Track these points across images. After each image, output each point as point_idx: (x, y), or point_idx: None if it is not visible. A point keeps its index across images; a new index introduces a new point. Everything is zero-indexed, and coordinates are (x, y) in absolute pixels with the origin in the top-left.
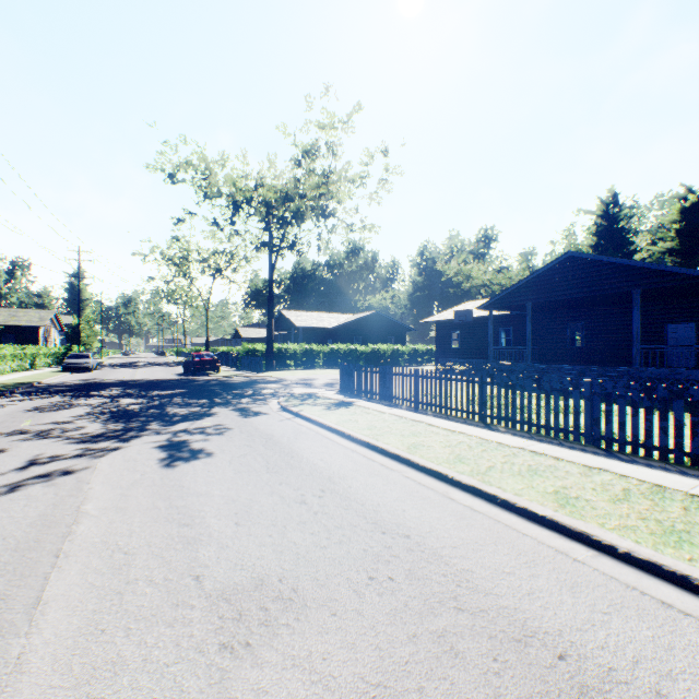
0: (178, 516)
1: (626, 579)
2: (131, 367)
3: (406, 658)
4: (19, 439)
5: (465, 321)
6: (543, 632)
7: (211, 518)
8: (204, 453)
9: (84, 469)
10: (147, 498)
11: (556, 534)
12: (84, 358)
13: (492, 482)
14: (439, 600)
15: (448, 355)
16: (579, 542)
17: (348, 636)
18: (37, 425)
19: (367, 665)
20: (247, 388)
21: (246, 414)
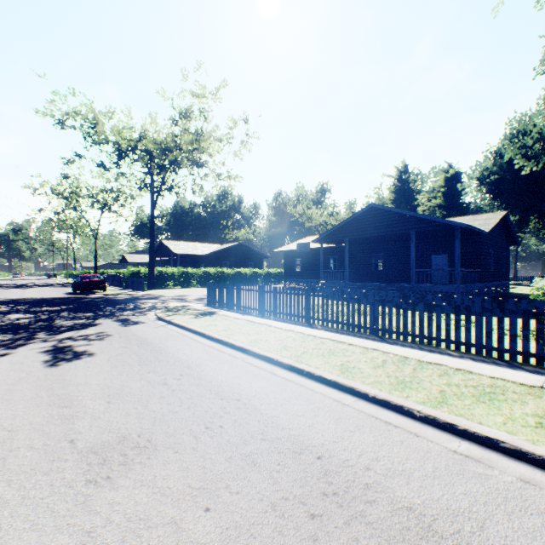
0: (59, 401)
1: (370, 411)
2: (21, 288)
3: (222, 470)
4: None
5: (305, 251)
6: (312, 446)
7: (87, 400)
8: (86, 354)
9: None
10: (32, 390)
11: (336, 390)
12: None
13: (303, 361)
14: (251, 435)
15: (293, 276)
16: (349, 393)
17: (184, 463)
18: None
19: (194, 478)
20: (130, 303)
21: (126, 323)
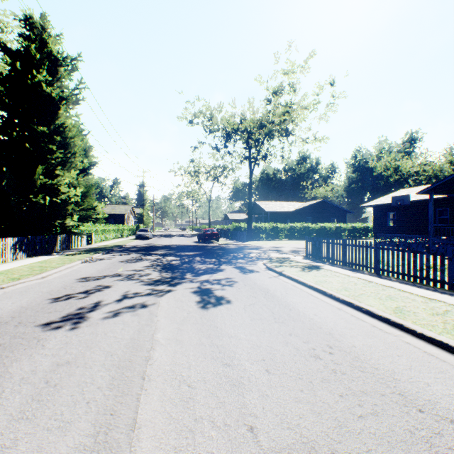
0: (219, 354)
1: None
2: (169, 237)
3: None
4: (117, 280)
5: (402, 204)
6: None
7: (244, 361)
8: (224, 300)
9: (152, 304)
10: (194, 334)
11: None
12: (146, 232)
13: None
14: None
15: (385, 231)
16: None
17: None
18: (125, 271)
19: None
20: (238, 252)
21: (243, 271)
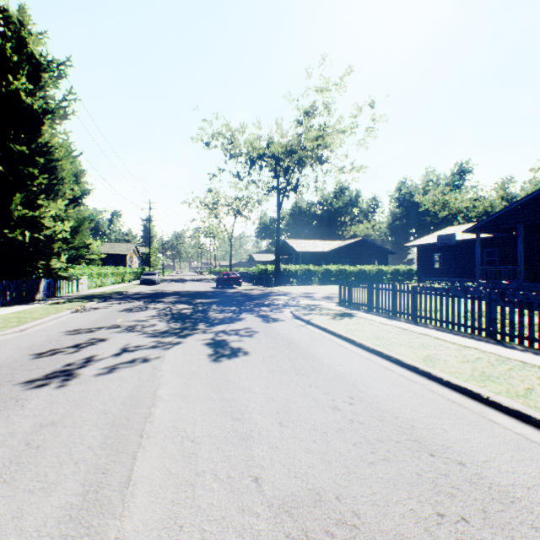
0: (229, 409)
1: None
2: (181, 282)
3: None
4: (115, 331)
5: (448, 244)
6: None
7: (257, 414)
8: (241, 352)
9: (157, 358)
10: (203, 389)
11: None
12: (153, 275)
13: None
14: None
15: (430, 274)
16: None
17: None
18: (126, 322)
19: None
20: (263, 299)
21: (266, 320)
